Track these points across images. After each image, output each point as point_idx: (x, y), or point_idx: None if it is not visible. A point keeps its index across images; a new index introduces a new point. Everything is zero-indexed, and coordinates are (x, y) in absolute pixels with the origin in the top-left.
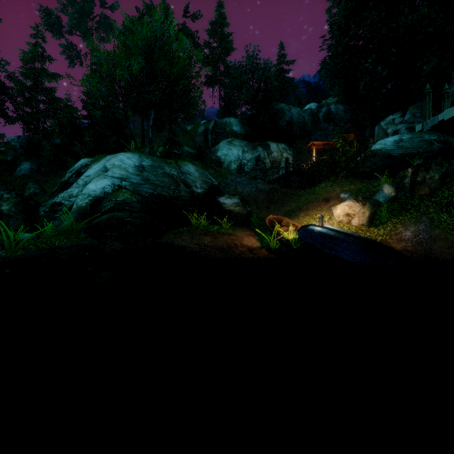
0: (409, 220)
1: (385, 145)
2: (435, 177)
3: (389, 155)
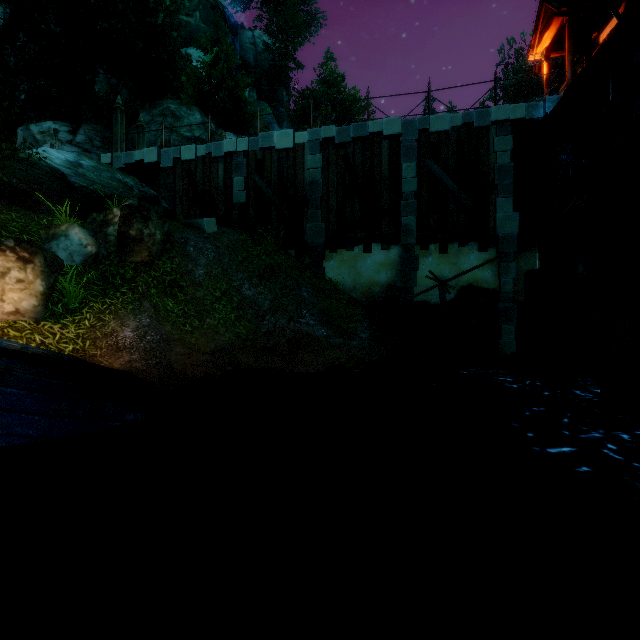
0: (124, 306)
1: (51, 160)
2: (158, 236)
3: (66, 178)
